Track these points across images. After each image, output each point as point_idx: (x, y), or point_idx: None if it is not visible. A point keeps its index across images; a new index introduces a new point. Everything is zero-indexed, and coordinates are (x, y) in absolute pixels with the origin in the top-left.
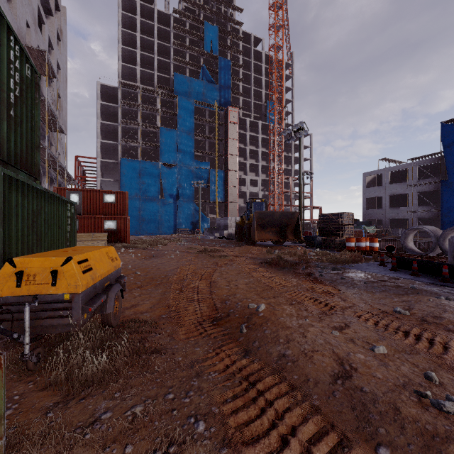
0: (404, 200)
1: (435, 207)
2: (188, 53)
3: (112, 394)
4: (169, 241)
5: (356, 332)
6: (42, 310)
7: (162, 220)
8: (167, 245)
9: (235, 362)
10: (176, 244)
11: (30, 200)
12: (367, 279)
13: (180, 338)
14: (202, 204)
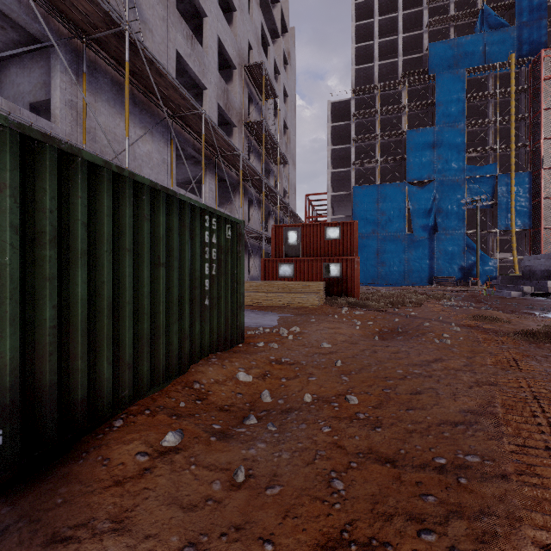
0: None
1: None
2: (453, 3)
3: None
4: (424, 297)
5: None
6: None
7: (410, 265)
8: (423, 306)
9: None
10: (440, 304)
11: None
12: None
13: None
14: (480, 237)
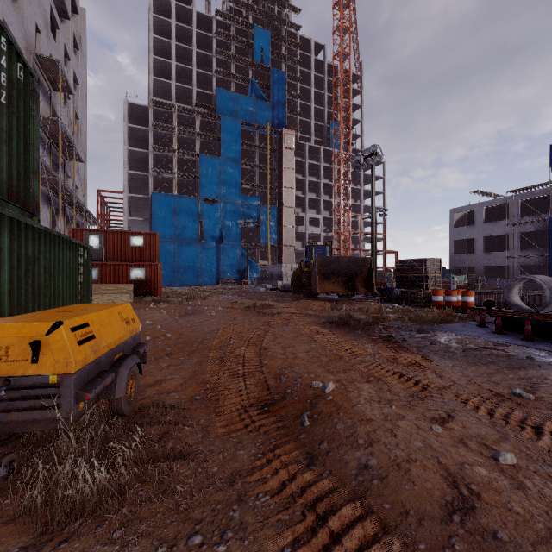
0: (503, 242)
1: (542, 251)
2: (234, 64)
3: (108, 535)
4: (210, 294)
5: (465, 427)
6: (18, 398)
7: (202, 268)
8: (208, 299)
9: (294, 476)
10: (218, 297)
11: (22, 242)
12: (466, 345)
13: (217, 434)
14: (251, 248)
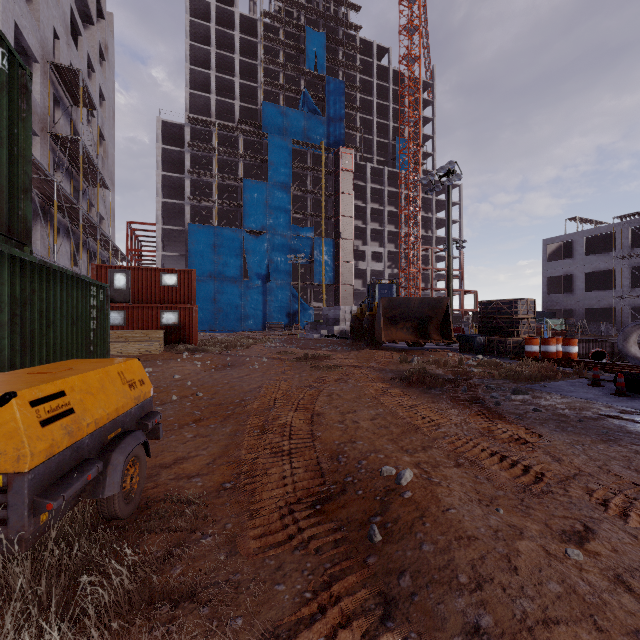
0: (608, 280)
1: None
2: (283, 73)
3: None
4: (254, 341)
5: (617, 550)
6: None
7: (246, 311)
8: (251, 348)
9: None
10: (264, 346)
11: (5, 279)
12: (581, 412)
13: (248, 550)
14: (303, 288)
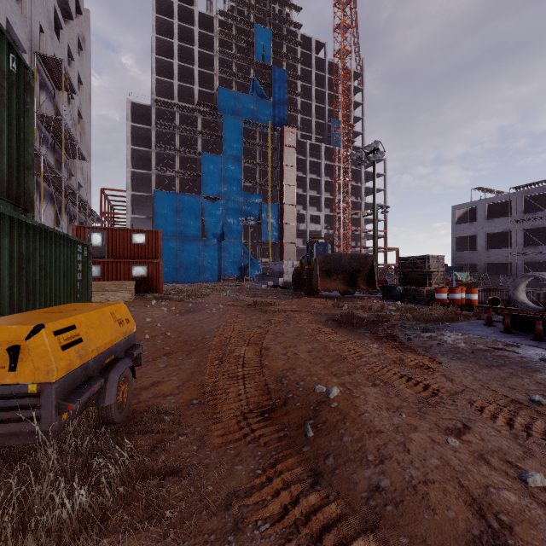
0: (505, 239)
1: None
2: (235, 63)
3: None
4: (211, 291)
5: (484, 440)
6: None
7: (204, 265)
8: (209, 296)
9: (298, 499)
10: (219, 294)
11: (15, 239)
12: (474, 345)
13: (214, 444)
14: (252, 246)
